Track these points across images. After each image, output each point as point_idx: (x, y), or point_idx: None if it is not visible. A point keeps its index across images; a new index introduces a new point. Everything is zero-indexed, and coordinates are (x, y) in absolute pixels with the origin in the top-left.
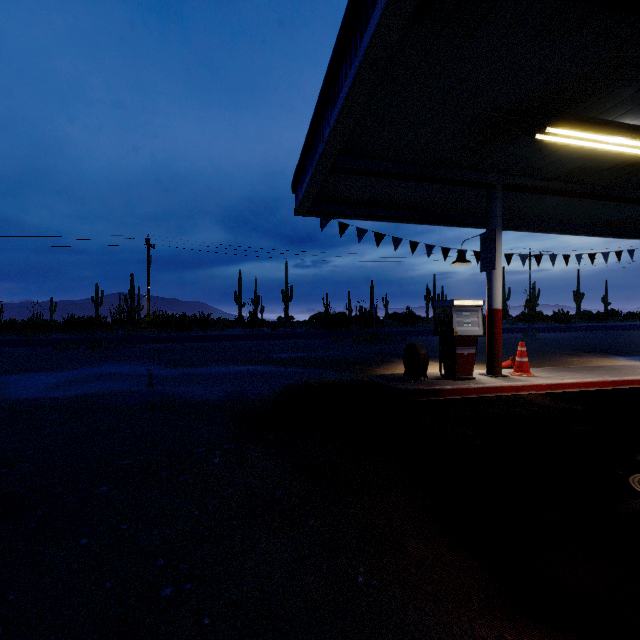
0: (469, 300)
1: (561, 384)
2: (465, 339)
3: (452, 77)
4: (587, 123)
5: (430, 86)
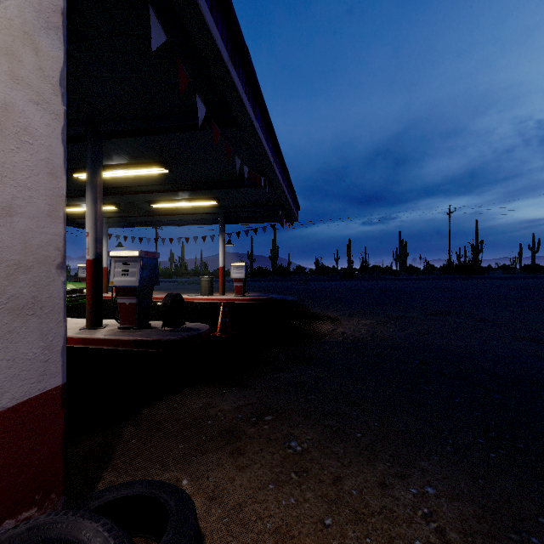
0: (84, 264)
1: (108, 296)
2: (84, 278)
3: None
4: (71, 206)
5: None
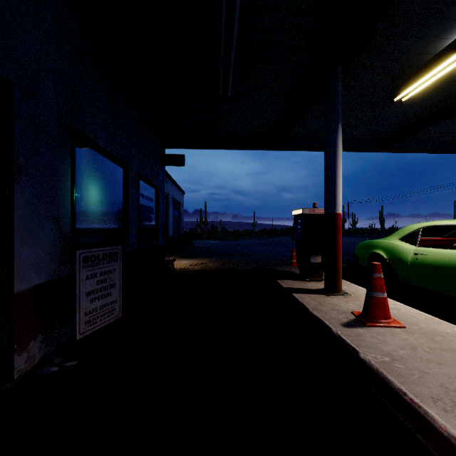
0: None
1: None
2: None
3: (452, 129)
4: None
5: (452, 132)
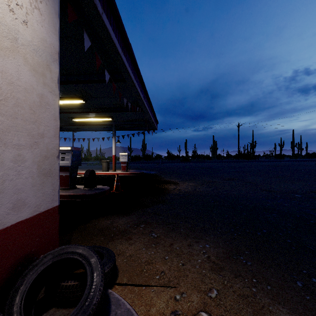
0: None
1: None
2: None
3: None
4: None
5: None
